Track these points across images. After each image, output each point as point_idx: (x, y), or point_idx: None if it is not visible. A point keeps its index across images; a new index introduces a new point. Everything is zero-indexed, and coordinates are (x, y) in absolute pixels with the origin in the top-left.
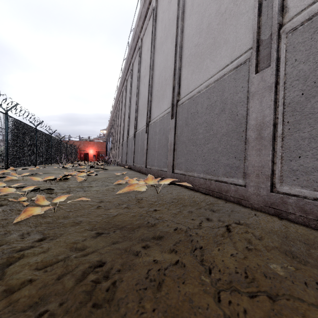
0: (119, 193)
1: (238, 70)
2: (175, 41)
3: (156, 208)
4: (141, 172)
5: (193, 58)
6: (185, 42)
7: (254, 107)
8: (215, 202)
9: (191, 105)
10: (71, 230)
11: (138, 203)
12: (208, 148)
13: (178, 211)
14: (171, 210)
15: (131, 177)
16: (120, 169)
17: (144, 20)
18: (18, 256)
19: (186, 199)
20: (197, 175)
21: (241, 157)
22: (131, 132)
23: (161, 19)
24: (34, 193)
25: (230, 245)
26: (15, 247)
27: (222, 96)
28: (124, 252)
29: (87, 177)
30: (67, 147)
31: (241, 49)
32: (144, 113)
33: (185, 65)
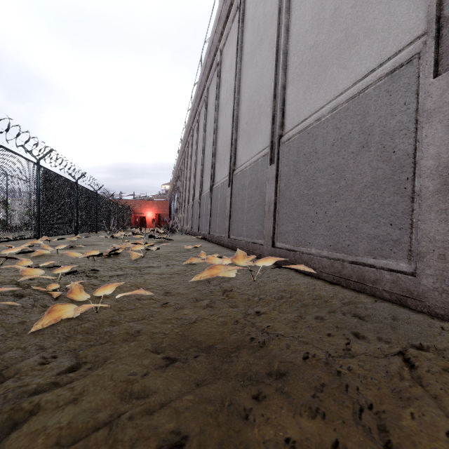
0: (196, 279)
1: (396, 76)
2: (275, 46)
3: (258, 310)
4: (222, 244)
5: (307, 67)
6: (293, 45)
7: (433, 135)
8: (357, 300)
9: (304, 141)
10: (123, 352)
11: (228, 299)
12: (337, 208)
13: (297, 316)
14: (285, 314)
15: (209, 252)
16: (191, 239)
17: (226, 23)
18: (29, 407)
19: (304, 292)
20: (316, 251)
21: (403, 224)
22: (206, 186)
23: (252, 16)
24: (70, 277)
25: (431, 405)
26: (28, 386)
27: (363, 123)
28: (221, 408)
29: (145, 252)
30: (117, 208)
31: (401, 41)
32: (226, 158)
33: (292, 81)
